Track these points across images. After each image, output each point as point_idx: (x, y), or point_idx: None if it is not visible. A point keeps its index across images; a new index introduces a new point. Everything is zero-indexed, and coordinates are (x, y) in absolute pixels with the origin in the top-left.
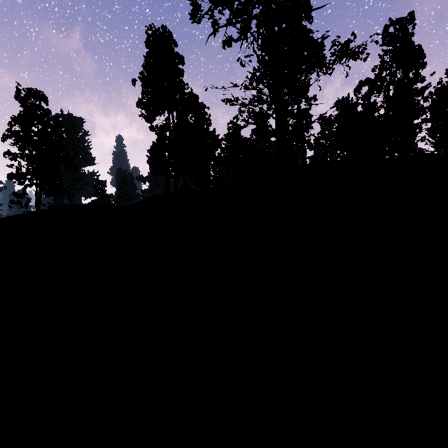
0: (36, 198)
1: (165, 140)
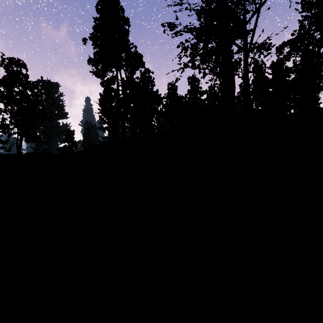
0: (17, 144)
1: (111, 91)
